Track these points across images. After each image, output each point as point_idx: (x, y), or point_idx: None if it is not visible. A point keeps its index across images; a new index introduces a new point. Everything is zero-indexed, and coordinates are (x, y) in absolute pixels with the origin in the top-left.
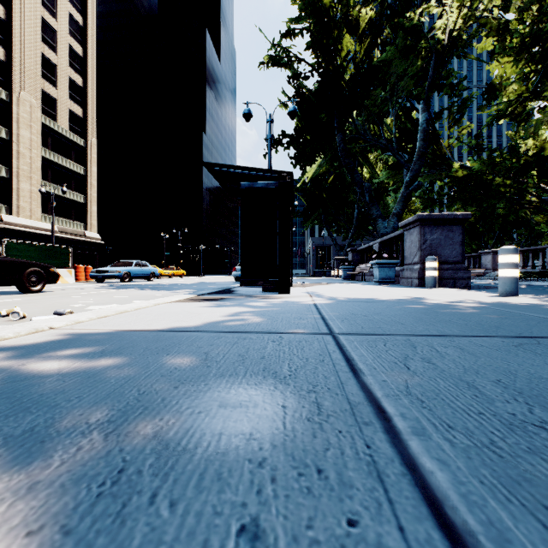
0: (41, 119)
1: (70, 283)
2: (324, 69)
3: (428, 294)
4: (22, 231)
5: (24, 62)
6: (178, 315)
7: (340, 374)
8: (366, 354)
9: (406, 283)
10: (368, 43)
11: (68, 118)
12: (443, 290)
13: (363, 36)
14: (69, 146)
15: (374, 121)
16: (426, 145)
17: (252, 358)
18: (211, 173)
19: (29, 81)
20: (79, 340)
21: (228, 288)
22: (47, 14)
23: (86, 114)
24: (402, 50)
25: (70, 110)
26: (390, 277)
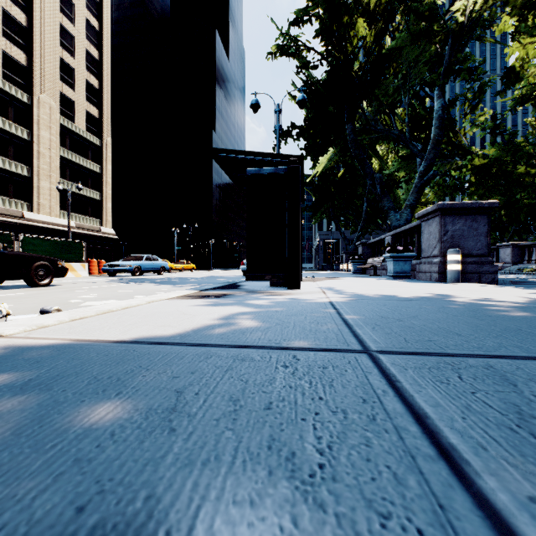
0: (60, 120)
1: (83, 277)
2: (334, 58)
3: (457, 290)
4: (42, 227)
5: (44, 67)
6: (168, 317)
7: (423, 467)
8: (442, 400)
9: (424, 278)
10: (380, 29)
11: (84, 119)
12: (470, 286)
13: (375, 21)
14: (86, 146)
15: (385, 110)
16: (442, 133)
17: (250, 407)
18: (216, 160)
19: (49, 85)
20: (14, 358)
21: (234, 283)
22: (65, 21)
23: (101, 114)
24: (416, 35)
25: (87, 112)
26: (405, 271)
